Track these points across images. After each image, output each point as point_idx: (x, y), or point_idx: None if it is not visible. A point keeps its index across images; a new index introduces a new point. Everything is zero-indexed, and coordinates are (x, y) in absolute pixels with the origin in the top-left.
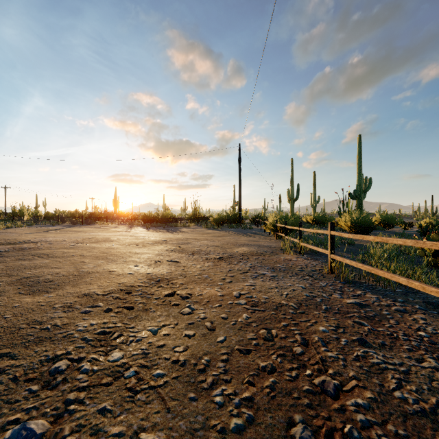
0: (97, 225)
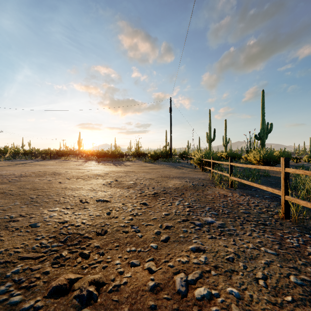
0: (61, 159)
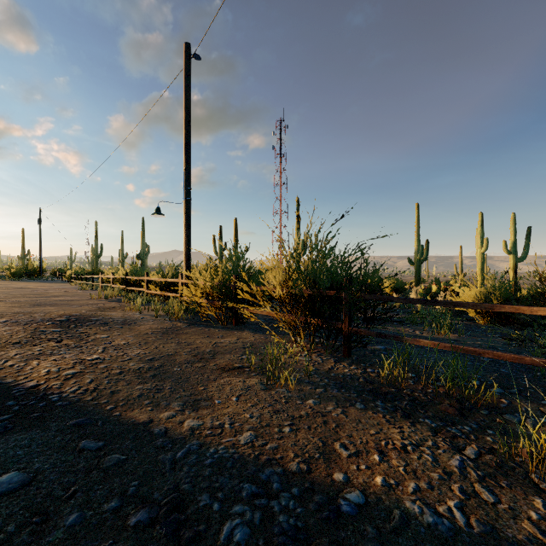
0: None
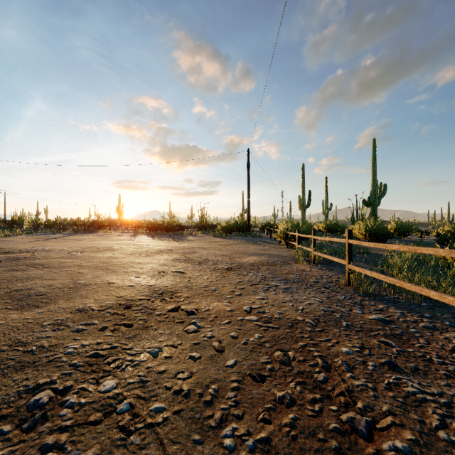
0: (99, 233)
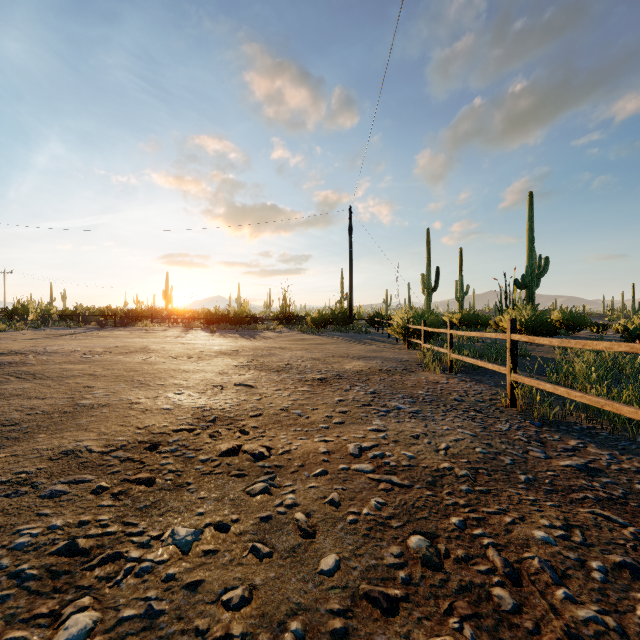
0: (136, 327)
